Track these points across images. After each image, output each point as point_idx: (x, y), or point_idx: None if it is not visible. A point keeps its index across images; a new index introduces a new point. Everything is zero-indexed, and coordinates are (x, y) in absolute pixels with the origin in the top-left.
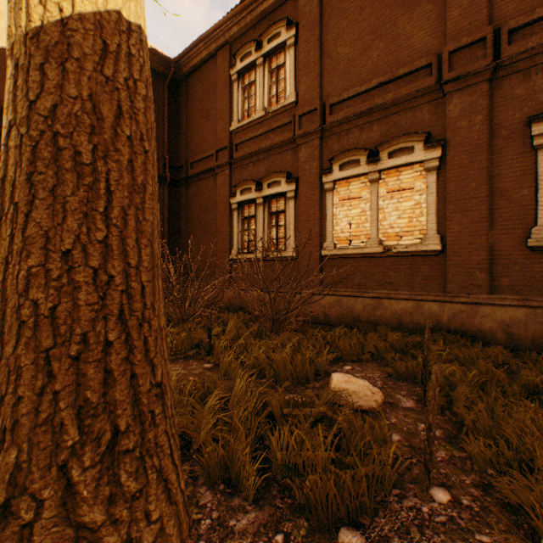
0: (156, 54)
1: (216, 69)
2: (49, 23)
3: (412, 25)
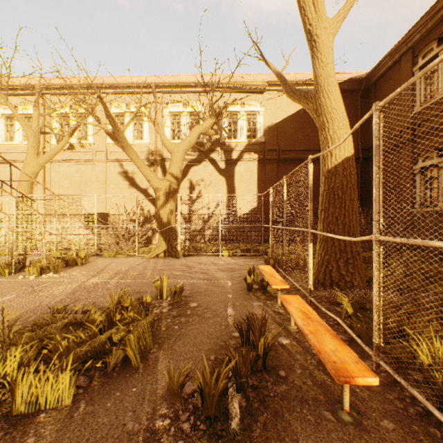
0: (351, 81)
1: (400, 70)
2: (332, 167)
3: None
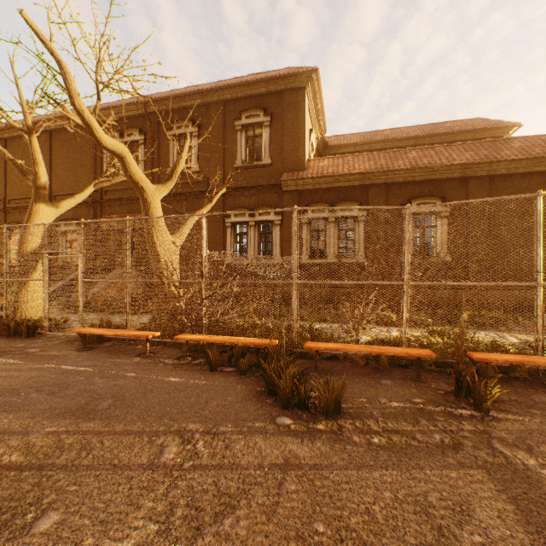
0: None
1: None
2: None
3: None
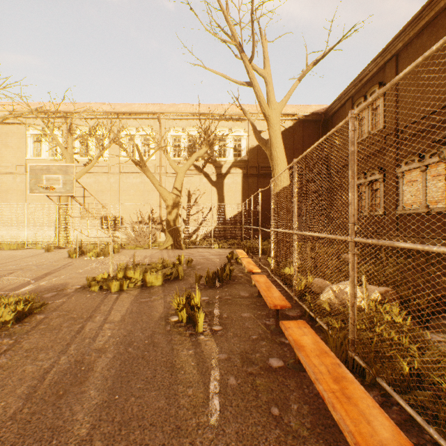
0: (314, 115)
1: (345, 111)
2: (277, 192)
3: (444, 79)
